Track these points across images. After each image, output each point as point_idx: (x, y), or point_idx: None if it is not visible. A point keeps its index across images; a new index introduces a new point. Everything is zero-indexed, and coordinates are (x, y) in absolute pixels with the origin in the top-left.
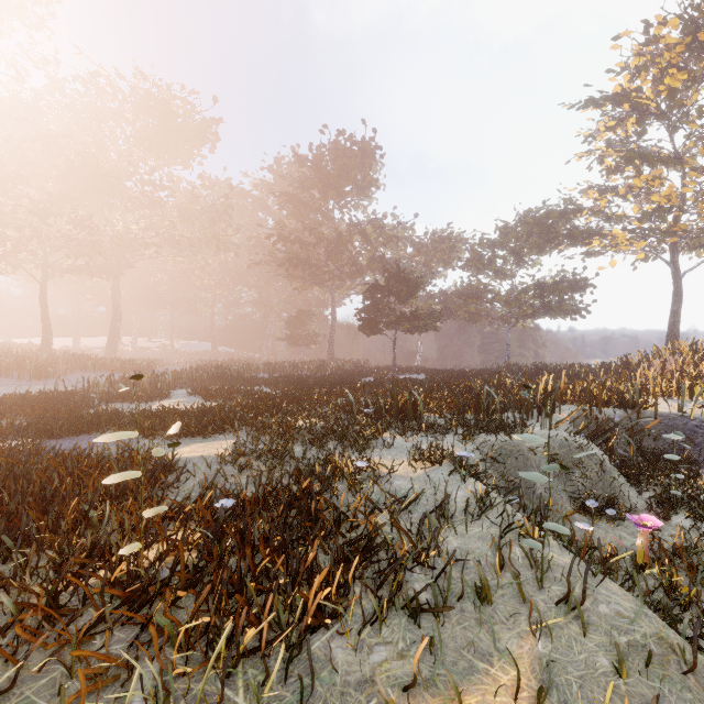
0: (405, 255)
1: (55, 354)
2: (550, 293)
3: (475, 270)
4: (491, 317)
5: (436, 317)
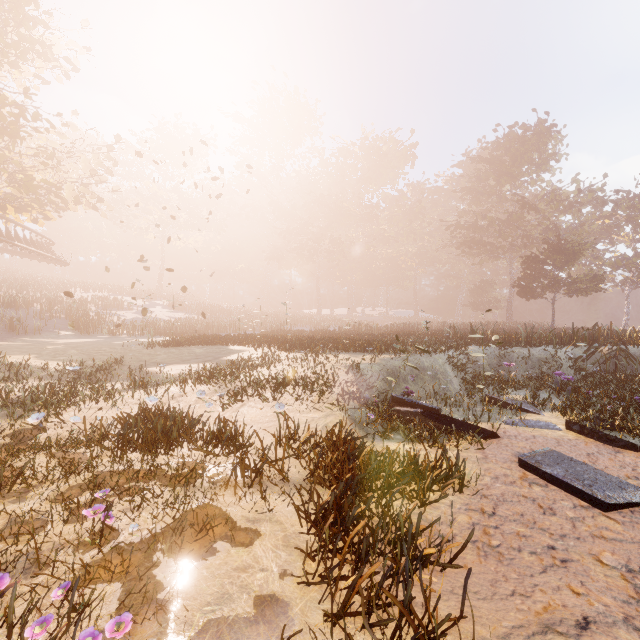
0: (601, 215)
1: (323, 317)
2: None
3: None
4: None
5: (598, 279)
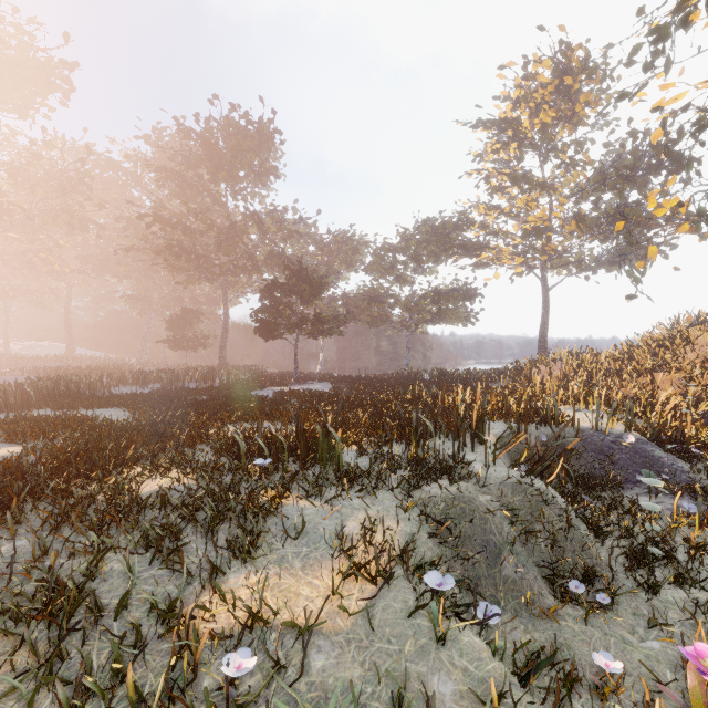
0: (307, 254)
1: None
2: (447, 300)
3: (378, 273)
4: (392, 322)
5: (341, 320)
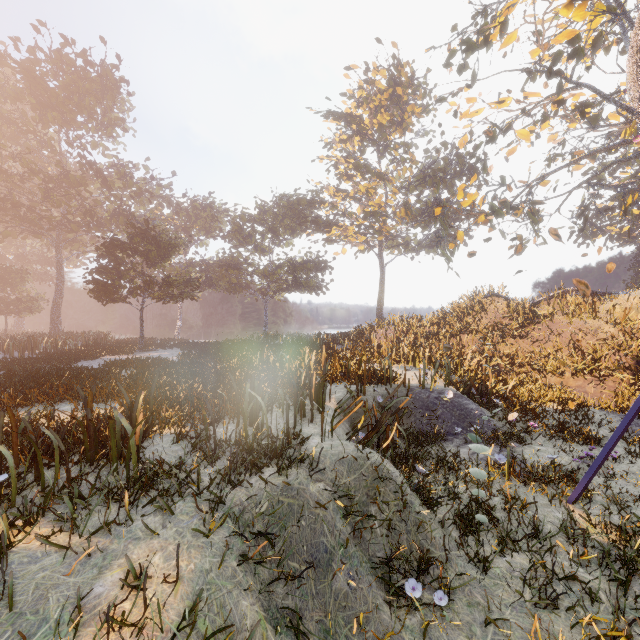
0: (162, 216)
1: None
2: (301, 270)
3: (237, 242)
4: (251, 289)
5: (194, 285)
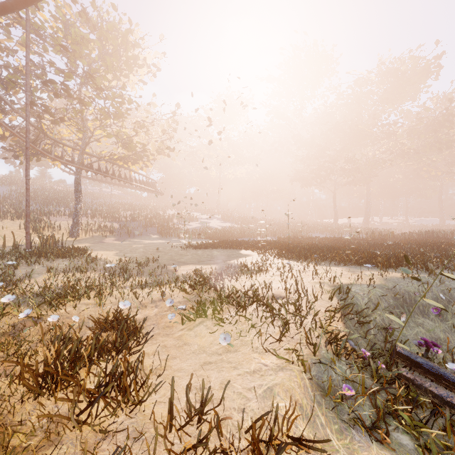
0: None
1: (339, 225)
2: None
3: None
4: None
5: None
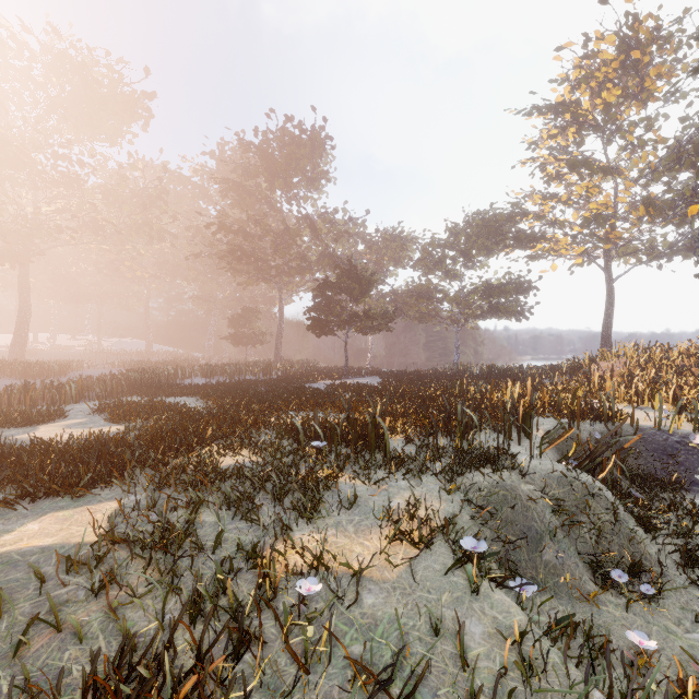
0: (356, 253)
1: None
2: (498, 294)
3: (426, 269)
4: (440, 317)
5: (389, 317)
